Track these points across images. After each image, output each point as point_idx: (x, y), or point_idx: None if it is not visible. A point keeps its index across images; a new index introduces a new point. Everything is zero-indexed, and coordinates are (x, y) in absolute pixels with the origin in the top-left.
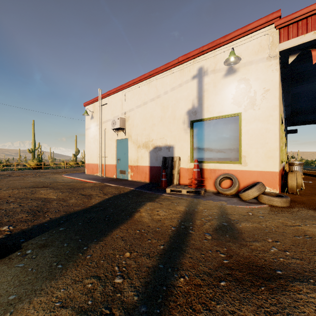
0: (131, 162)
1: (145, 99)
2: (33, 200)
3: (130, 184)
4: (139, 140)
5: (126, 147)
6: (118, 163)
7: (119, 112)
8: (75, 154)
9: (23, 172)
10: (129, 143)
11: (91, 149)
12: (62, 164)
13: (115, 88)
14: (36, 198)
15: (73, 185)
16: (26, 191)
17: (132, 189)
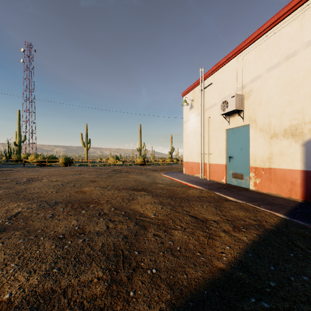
0: (254, 162)
1: (290, 48)
2: (126, 215)
3: (264, 202)
4: (275, 124)
5: (244, 139)
6: (229, 163)
7: (231, 89)
8: (170, 152)
9: (131, 167)
10: (251, 132)
11: (190, 145)
12: (161, 160)
13: (225, 56)
14: (131, 210)
15: (173, 191)
16: (125, 195)
17: (283, 219)
